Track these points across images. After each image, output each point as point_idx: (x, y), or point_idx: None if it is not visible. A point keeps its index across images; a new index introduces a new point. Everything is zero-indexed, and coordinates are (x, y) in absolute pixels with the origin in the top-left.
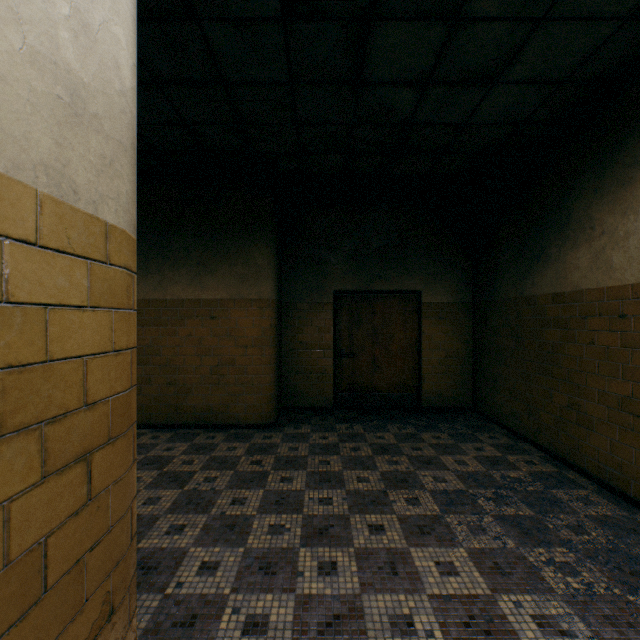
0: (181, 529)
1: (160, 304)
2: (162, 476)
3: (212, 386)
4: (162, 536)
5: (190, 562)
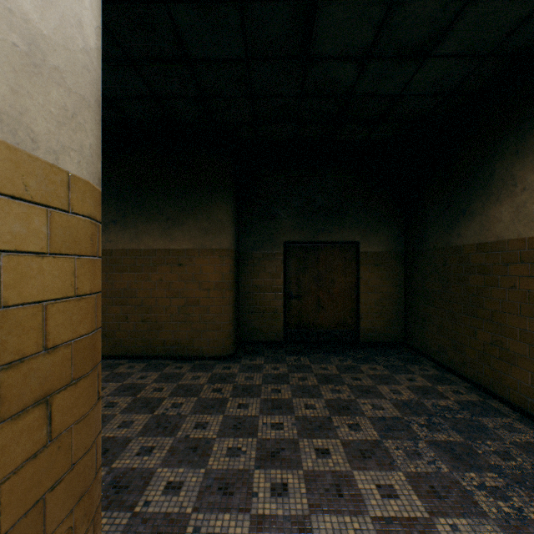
0: (150, 451)
1: (135, 253)
2: (135, 402)
3: (180, 323)
4: (133, 457)
5: (157, 482)
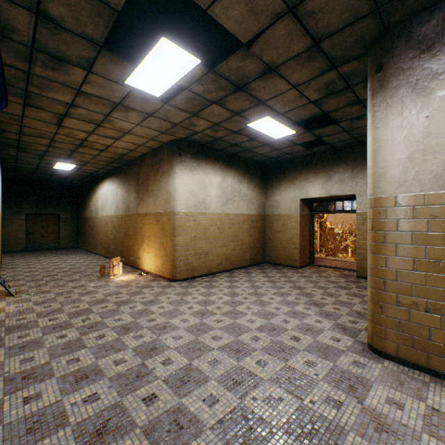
0: None
1: None
2: None
3: None
4: None
5: None
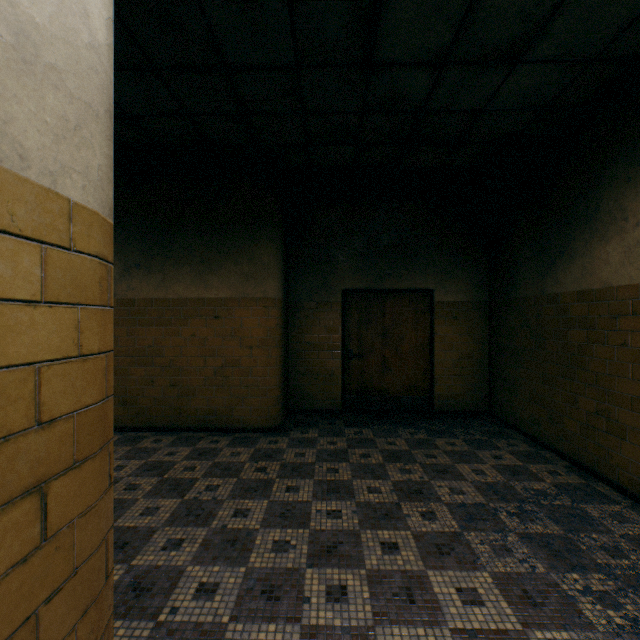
0: (179, 544)
1: (163, 303)
2: (162, 483)
3: (216, 388)
4: (158, 552)
5: (187, 583)
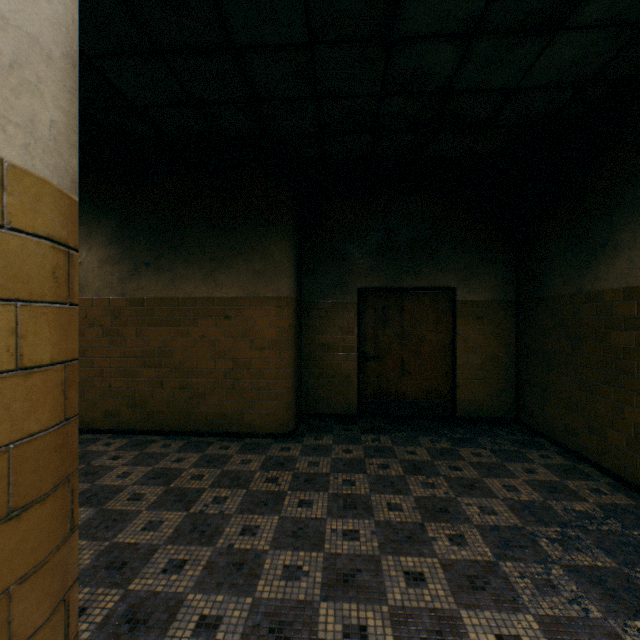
0: (180, 566)
1: (172, 303)
2: (167, 494)
3: (226, 391)
4: (158, 575)
5: (186, 615)
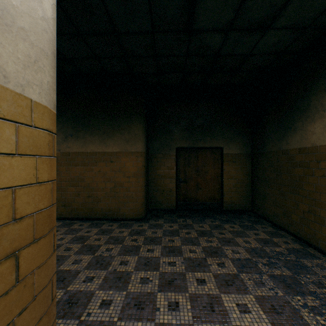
0: (92, 279)
1: (84, 154)
2: (83, 247)
3: (111, 198)
4: (81, 283)
5: (95, 300)
